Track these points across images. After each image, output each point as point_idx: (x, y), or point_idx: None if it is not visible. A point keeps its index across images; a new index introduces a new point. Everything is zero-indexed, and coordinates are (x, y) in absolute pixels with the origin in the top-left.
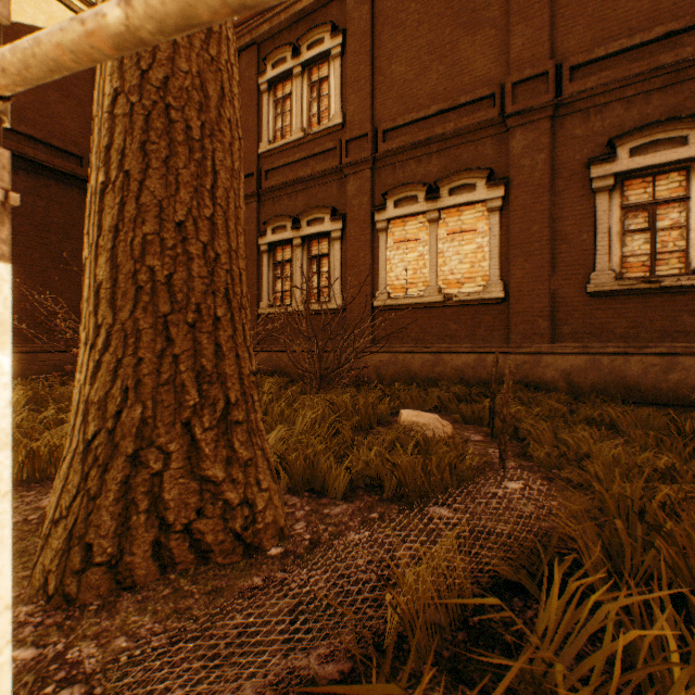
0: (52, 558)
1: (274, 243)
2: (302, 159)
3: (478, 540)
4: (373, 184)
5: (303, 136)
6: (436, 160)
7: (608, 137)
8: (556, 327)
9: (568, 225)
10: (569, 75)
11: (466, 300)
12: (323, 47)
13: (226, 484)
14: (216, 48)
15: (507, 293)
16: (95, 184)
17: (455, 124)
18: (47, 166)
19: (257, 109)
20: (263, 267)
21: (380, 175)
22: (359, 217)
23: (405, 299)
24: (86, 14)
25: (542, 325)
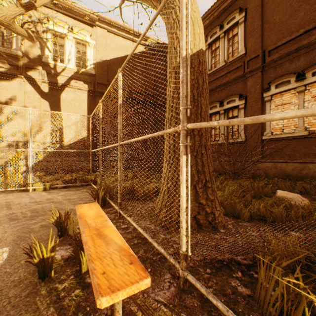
0: (162, 217)
1: (210, 114)
2: (224, 74)
3: (314, 246)
4: (262, 78)
5: (224, 64)
6: (302, 58)
7: None
8: None
9: None
10: None
11: None
12: (234, 20)
13: (206, 206)
14: (201, 67)
15: None
16: (168, 116)
17: None
18: (133, 99)
19: None
20: None
21: (266, 73)
22: (254, 96)
23: (282, 134)
24: (210, 123)
25: None
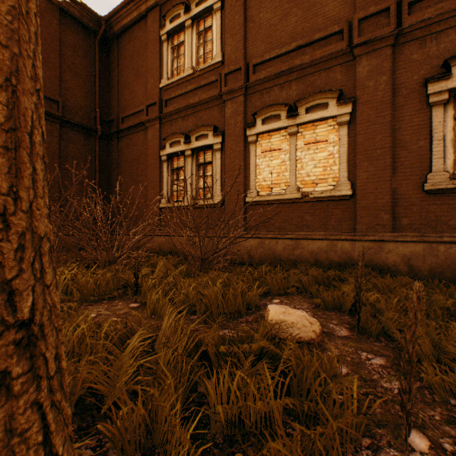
0: None
1: (171, 154)
2: (192, 90)
3: None
4: (245, 107)
5: (192, 72)
6: (295, 86)
7: (443, 59)
8: (396, 219)
9: (407, 134)
10: (407, 10)
11: (320, 197)
12: (207, 3)
13: None
14: None
15: (354, 191)
16: None
17: (311, 56)
18: None
19: (159, 54)
20: (163, 172)
21: (251, 100)
22: (235, 133)
23: (270, 196)
24: None
25: (384, 217)
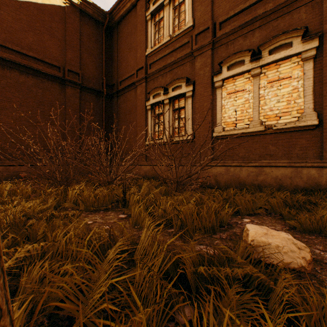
0: None
1: (154, 104)
2: (169, 53)
3: None
4: (212, 59)
5: (169, 39)
6: (258, 33)
7: None
8: None
9: None
10: None
11: (283, 128)
12: None
13: None
14: None
15: (320, 121)
16: None
17: (274, 3)
18: (42, 72)
19: (145, 30)
20: (148, 118)
21: (217, 52)
22: (203, 81)
23: (235, 130)
24: None
25: None
